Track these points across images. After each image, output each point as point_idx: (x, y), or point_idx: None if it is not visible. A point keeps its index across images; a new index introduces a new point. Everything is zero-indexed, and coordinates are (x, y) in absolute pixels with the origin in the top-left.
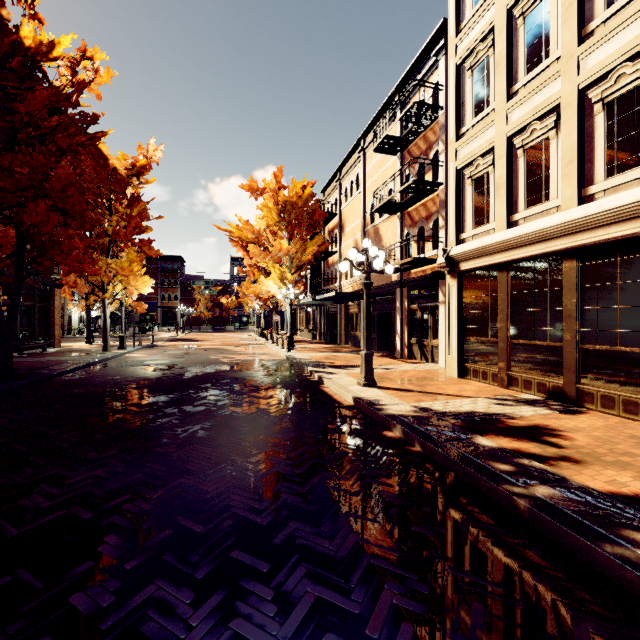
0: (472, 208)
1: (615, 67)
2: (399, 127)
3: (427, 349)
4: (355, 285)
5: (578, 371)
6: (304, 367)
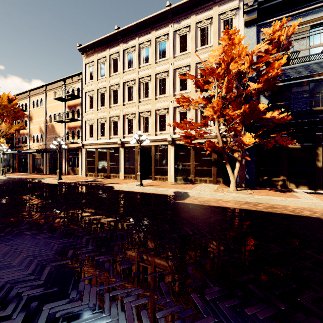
0: (89, 132)
1: (114, 116)
2: (64, 93)
3: (75, 171)
4: (40, 146)
5: (109, 171)
6: (27, 179)
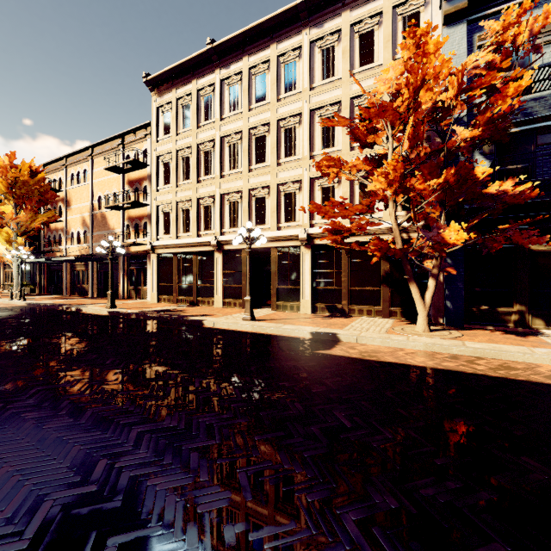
0: (163, 225)
1: (205, 197)
2: (122, 158)
3: (140, 292)
4: (83, 250)
5: (197, 293)
6: (58, 306)
